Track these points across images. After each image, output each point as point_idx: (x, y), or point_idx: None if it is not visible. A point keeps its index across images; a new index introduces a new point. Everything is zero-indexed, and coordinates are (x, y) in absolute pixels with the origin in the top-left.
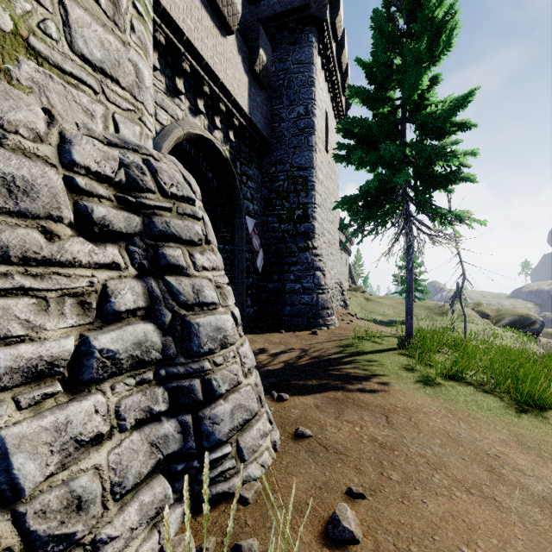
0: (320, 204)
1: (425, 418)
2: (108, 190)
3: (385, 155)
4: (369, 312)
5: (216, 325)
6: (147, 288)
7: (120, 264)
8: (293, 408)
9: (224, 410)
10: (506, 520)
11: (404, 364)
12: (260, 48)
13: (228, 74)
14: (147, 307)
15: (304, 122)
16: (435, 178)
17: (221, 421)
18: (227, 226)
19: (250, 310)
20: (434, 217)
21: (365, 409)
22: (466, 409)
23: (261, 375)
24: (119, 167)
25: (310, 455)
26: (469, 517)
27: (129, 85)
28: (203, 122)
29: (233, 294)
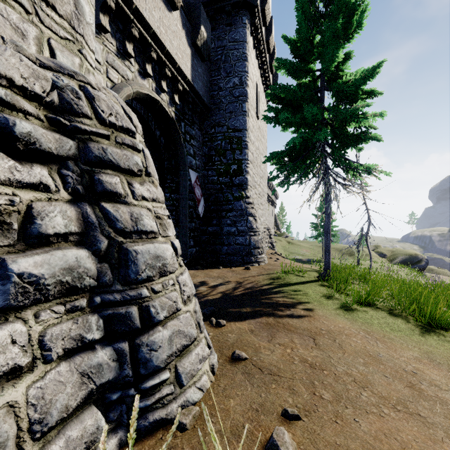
0: (252, 161)
1: (347, 339)
2: (37, 109)
3: (308, 116)
4: (291, 253)
5: (155, 253)
6: (81, 213)
7: (49, 186)
8: (230, 333)
9: (162, 336)
10: (434, 436)
11: (325, 293)
12: (202, 25)
13: (174, 44)
14: (80, 233)
15: (238, 91)
16: (348, 138)
17: (159, 347)
18: (173, 177)
19: (193, 250)
20: (347, 170)
21: (294, 332)
22: (380, 330)
23: (202, 304)
24: (52, 89)
25: (247, 377)
26: (400, 434)
27: (67, 15)
28: (151, 85)
29: (178, 236)
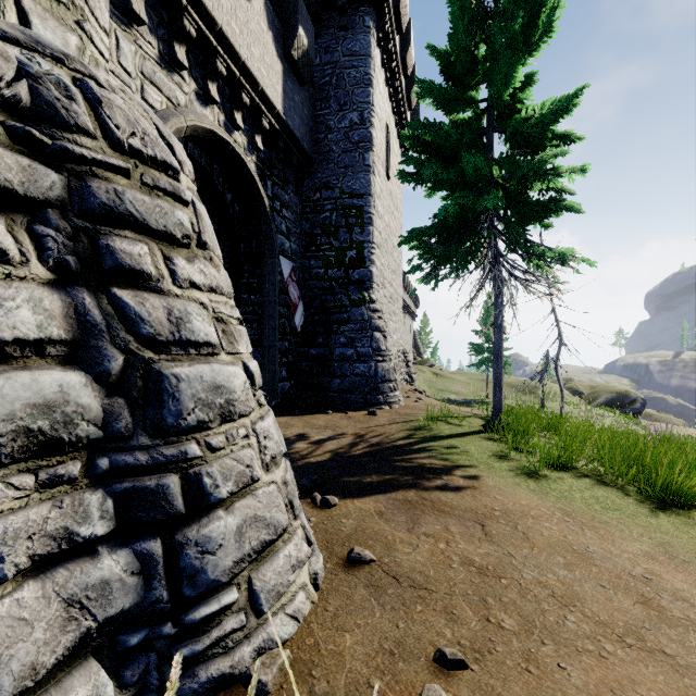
0: (379, 245)
1: (536, 525)
2: None
3: (469, 170)
4: (439, 390)
5: (213, 381)
6: (73, 306)
7: (7, 251)
8: (345, 517)
9: (225, 527)
10: (693, 691)
11: (495, 451)
12: (300, 26)
13: (254, 54)
14: (71, 341)
15: (358, 134)
16: (530, 207)
17: (218, 547)
18: (253, 269)
19: (286, 385)
20: (529, 258)
21: (450, 515)
22: (587, 509)
23: (298, 470)
24: (17, 77)
25: (373, 594)
26: (638, 690)
27: None
28: (218, 117)
29: (262, 362)
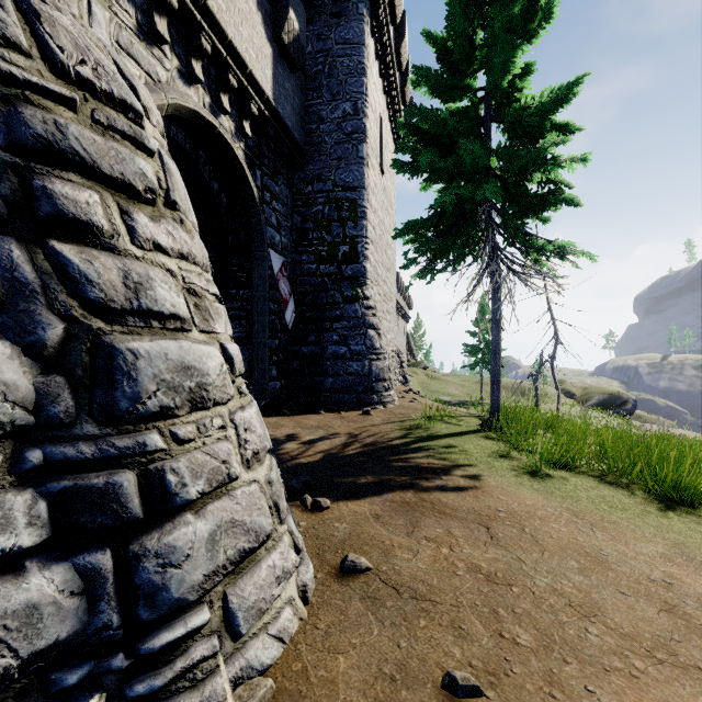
0: (373, 241)
1: (544, 527)
2: None
3: (467, 158)
4: (433, 392)
5: (182, 361)
6: None
7: None
8: (338, 521)
9: (194, 534)
10: None
11: (495, 450)
12: (290, 8)
13: (242, 33)
14: None
15: (351, 125)
16: (528, 200)
17: (184, 559)
18: (242, 262)
19: (276, 384)
20: (528, 251)
21: (452, 517)
22: (594, 509)
23: (288, 472)
24: None
25: (370, 607)
26: None
27: None
28: (203, 98)
29: (250, 360)
